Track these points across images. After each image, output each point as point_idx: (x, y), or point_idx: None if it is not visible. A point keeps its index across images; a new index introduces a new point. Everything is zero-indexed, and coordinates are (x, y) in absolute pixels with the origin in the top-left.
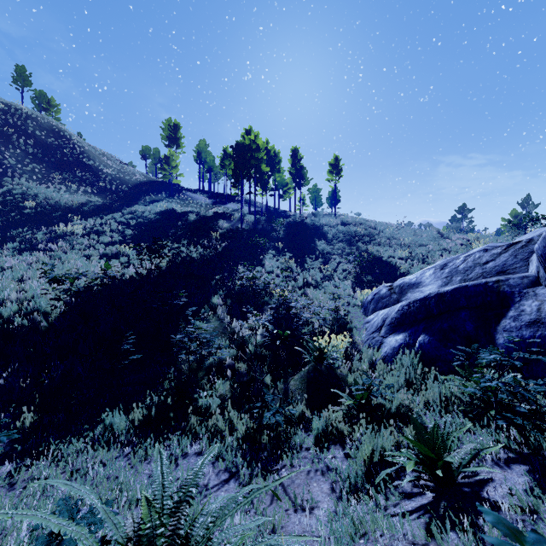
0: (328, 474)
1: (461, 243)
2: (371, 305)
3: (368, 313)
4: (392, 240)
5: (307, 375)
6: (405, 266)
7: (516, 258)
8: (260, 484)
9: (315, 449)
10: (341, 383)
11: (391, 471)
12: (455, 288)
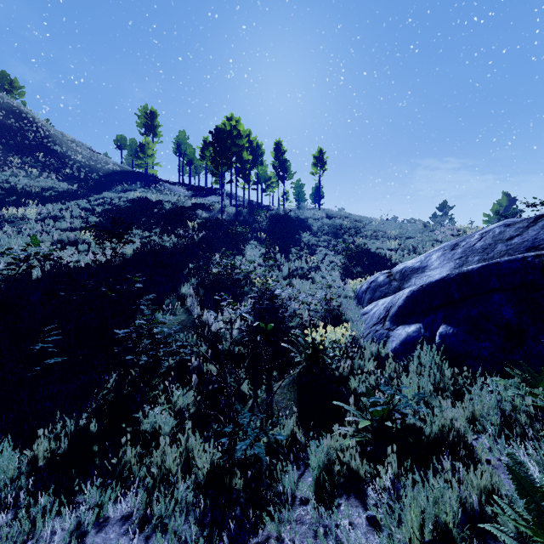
0: None
1: (452, 234)
2: (367, 295)
3: (363, 304)
4: (378, 233)
5: (298, 380)
6: (396, 257)
7: None
8: None
9: (316, 502)
10: (342, 389)
11: None
12: (483, 266)
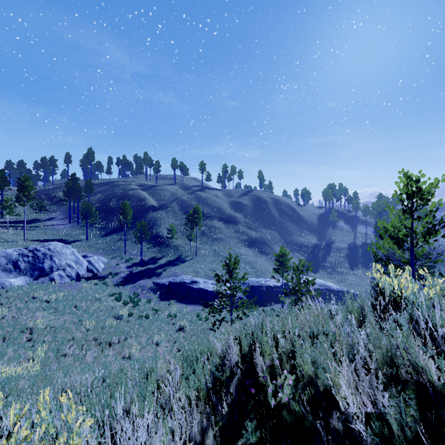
0: None
1: None
2: None
3: None
4: None
5: None
6: None
7: None
8: None
9: None
10: None
11: None
12: None
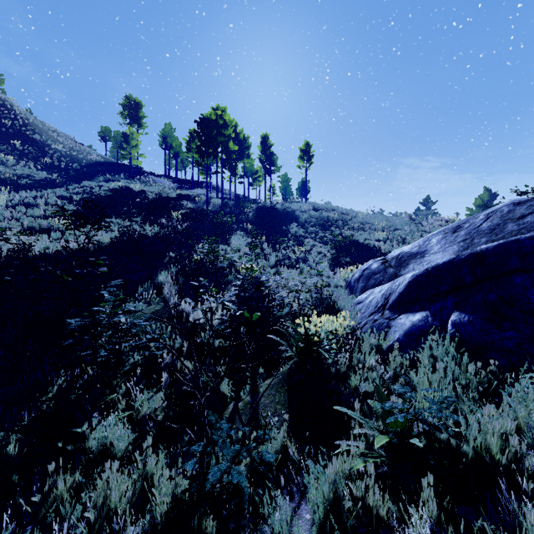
0: None
1: (440, 225)
2: (360, 284)
3: (356, 293)
4: (365, 225)
5: (288, 379)
6: (385, 247)
7: None
8: None
9: None
10: (340, 389)
11: None
12: (501, 244)
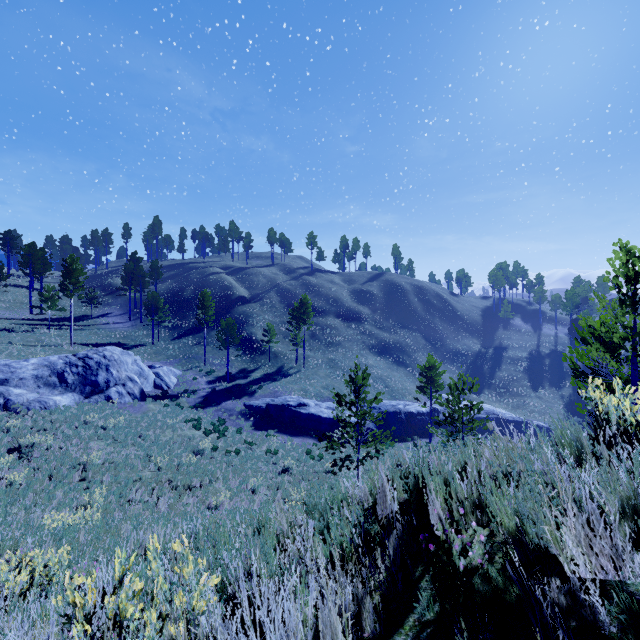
0: None
1: None
2: None
3: None
4: None
5: None
6: None
7: None
8: None
9: None
10: None
11: None
12: None
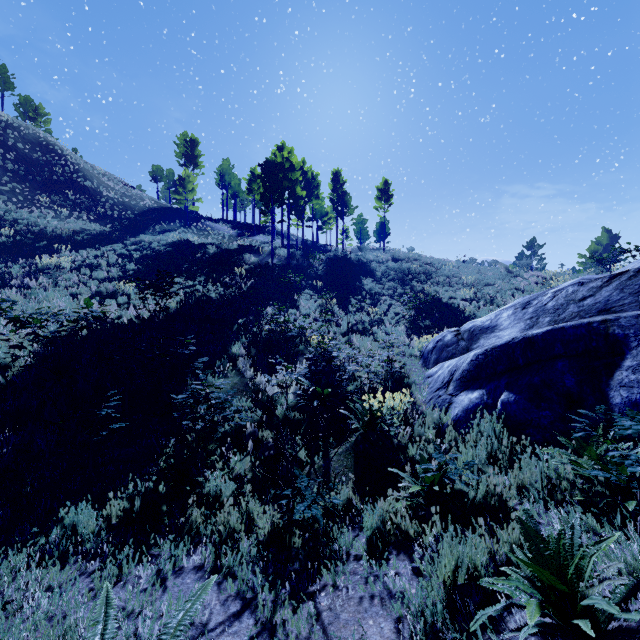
0: (391, 604)
1: (536, 281)
2: (433, 355)
3: (429, 365)
4: (452, 278)
5: (355, 448)
6: (470, 309)
7: (623, 293)
8: (288, 618)
9: (368, 558)
10: (400, 457)
11: (494, 612)
12: (548, 331)
